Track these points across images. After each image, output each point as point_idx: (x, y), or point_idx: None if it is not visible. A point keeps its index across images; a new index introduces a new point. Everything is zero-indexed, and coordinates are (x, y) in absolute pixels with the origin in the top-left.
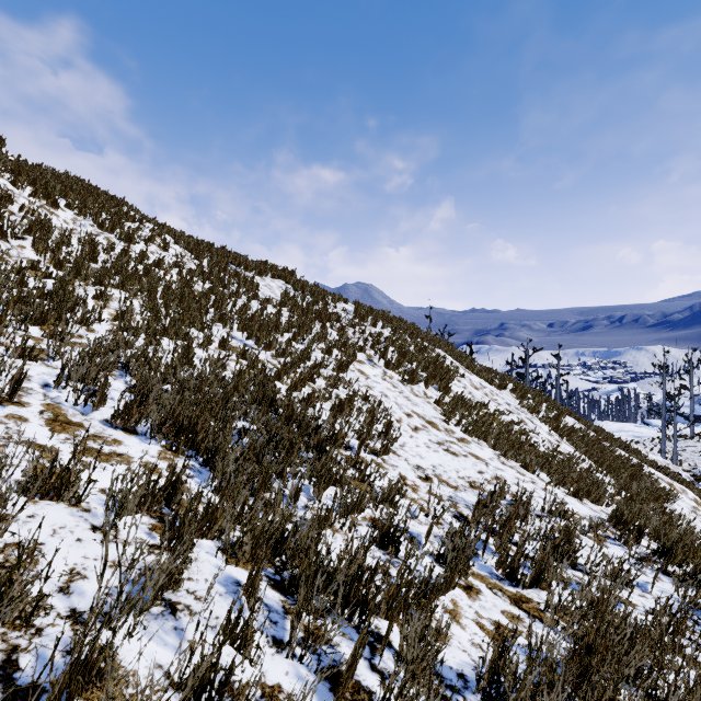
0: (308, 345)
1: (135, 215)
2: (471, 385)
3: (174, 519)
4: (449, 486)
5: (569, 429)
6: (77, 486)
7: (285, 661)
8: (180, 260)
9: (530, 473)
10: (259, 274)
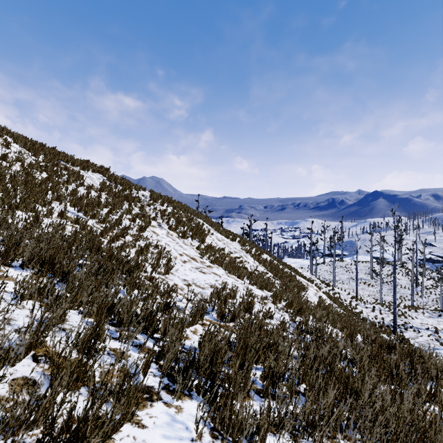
0: (120, 216)
1: None
2: (217, 238)
3: (57, 297)
4: (200, 288)
5: (264, 260)
6: None
7: (118, 343)
8: (20, 155)
9: (241, 280)
10: (82, 169)
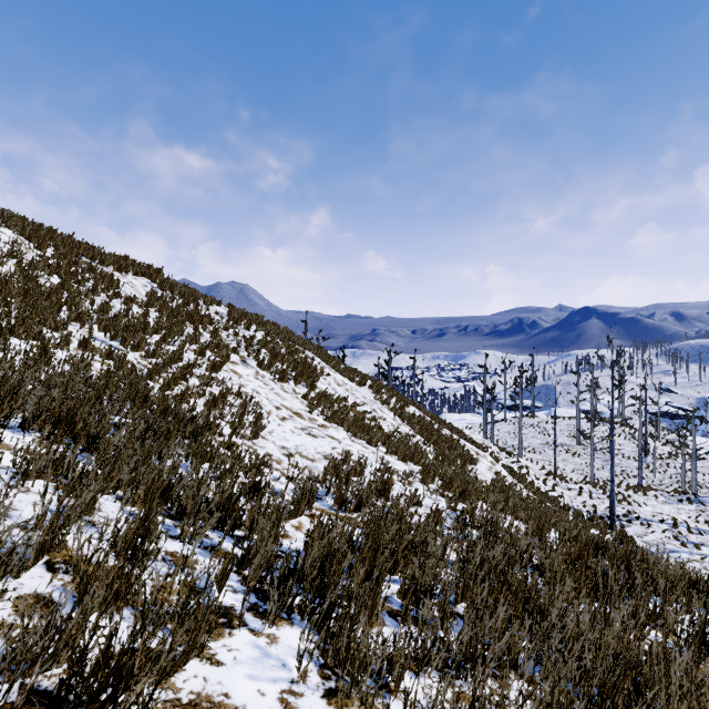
0: (180, 346)
1: None
2: (335, 382)
3: (81, 474)
4: (308, 459)
5: (410, 416)
6: None
7: (179, 543)
8: (15, 248)
9: (373, 447)
10: (118, 270)
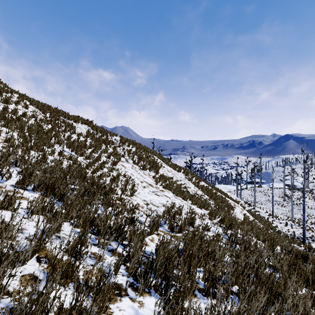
0: (100, 154)
1: (7, 89)
2: (167, 170)
3: (55, 213)
4: (155, 206)
5: (202, 186)
6: (14, 205)
7: (97, 248)
8: (34, 113)
9: (185, 201)
10: (75, 122)
